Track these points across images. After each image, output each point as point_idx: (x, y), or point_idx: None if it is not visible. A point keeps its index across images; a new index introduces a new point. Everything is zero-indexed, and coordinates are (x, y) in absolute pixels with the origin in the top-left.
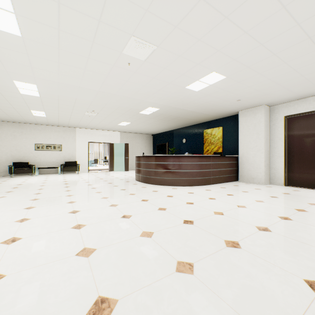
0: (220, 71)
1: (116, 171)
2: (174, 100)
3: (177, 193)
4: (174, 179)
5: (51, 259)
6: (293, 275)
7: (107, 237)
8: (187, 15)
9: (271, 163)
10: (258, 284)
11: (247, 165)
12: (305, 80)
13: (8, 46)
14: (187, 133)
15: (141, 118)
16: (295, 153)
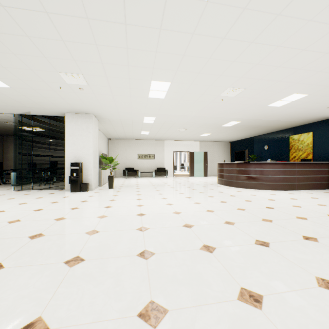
0: (300, 92)
1: (196, 176)
2: (256, 114)
3: (259, 193)
4: (256, 183)
5: (195, 211)
6: None
7: (217, 208)
8: (269, 73)
9: None
10: (310, 229)
11: None
12: None
13: (154, 103)
14: (270, 140)
15: (221, 129)
16: None
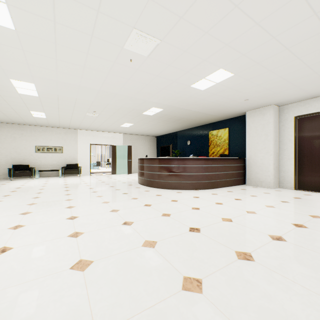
0: (227, 68)
1: (119, 173)
2: (179, 99)
3: (182, 197)
4: (179, 183)
5: (42, 273)
6: (317, 295)
7: (106, 247)
8: (194, 3)
9: (280, 165)
10: (278, 307)
11: (255, 167)
12: (318, 78)
13: (1, 40)
14: (192, 135)
15: (144, 119)
16: (306, 156)
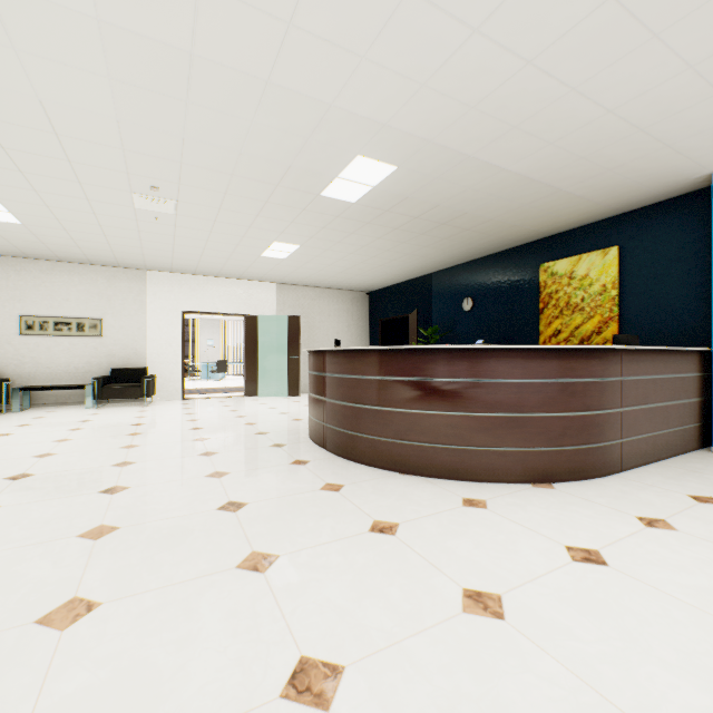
0: None
1: (266, 394)
2: (470, 94)
3: (508, 554)
4: (466, 453)
5: None
6: None
7: None
8: None
9: None
10: None
11: None
12: None
13: None
14: (479, 280)
15: (329, 223)
16: None
